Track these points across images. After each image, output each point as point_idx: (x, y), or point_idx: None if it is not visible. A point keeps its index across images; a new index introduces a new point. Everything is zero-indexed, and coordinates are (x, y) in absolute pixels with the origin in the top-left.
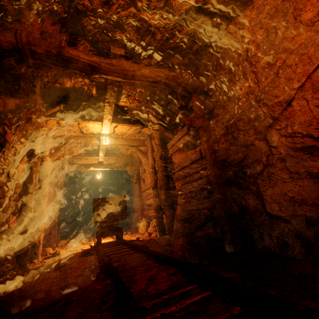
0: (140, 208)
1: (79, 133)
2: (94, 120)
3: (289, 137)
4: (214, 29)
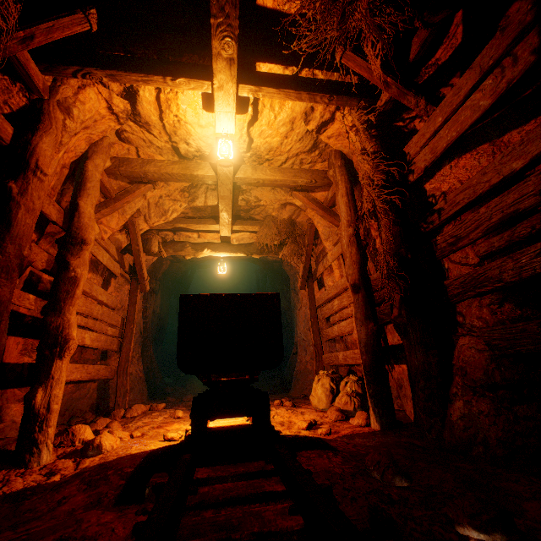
0: (314, 346)
1: (171, 157)
2: (191, 77)
3: None
4: None
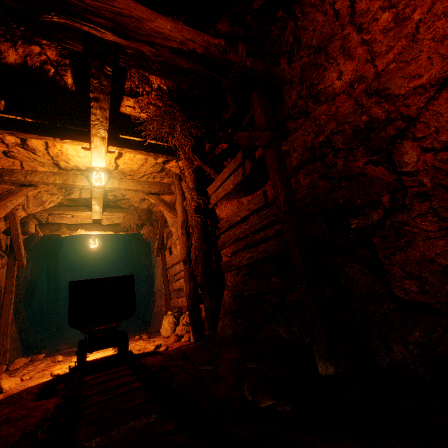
0: (164, 295)
1: (52, 168)
2: (75, 139)
3: (443, 150)
4: None
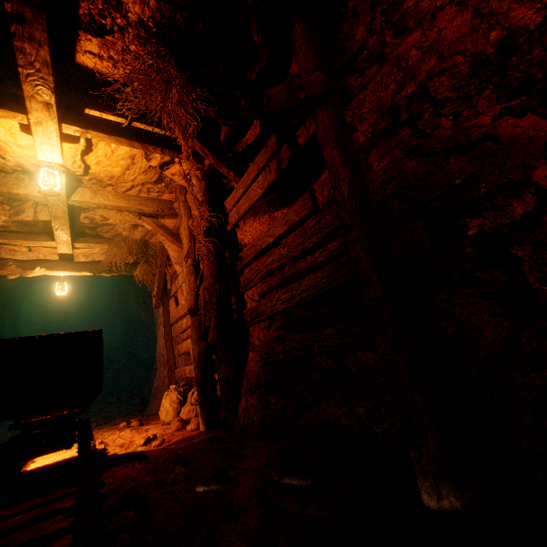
0: (167, 362)
1: None
2: None
3: None
4: None
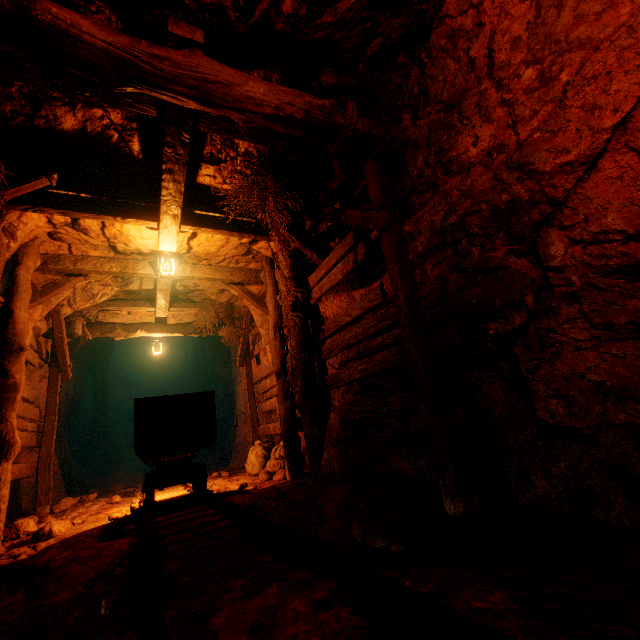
0: (250, 419)
1: (107, 252)
2: (140, 218)
3: (593, 243)
4: (415, 4)
